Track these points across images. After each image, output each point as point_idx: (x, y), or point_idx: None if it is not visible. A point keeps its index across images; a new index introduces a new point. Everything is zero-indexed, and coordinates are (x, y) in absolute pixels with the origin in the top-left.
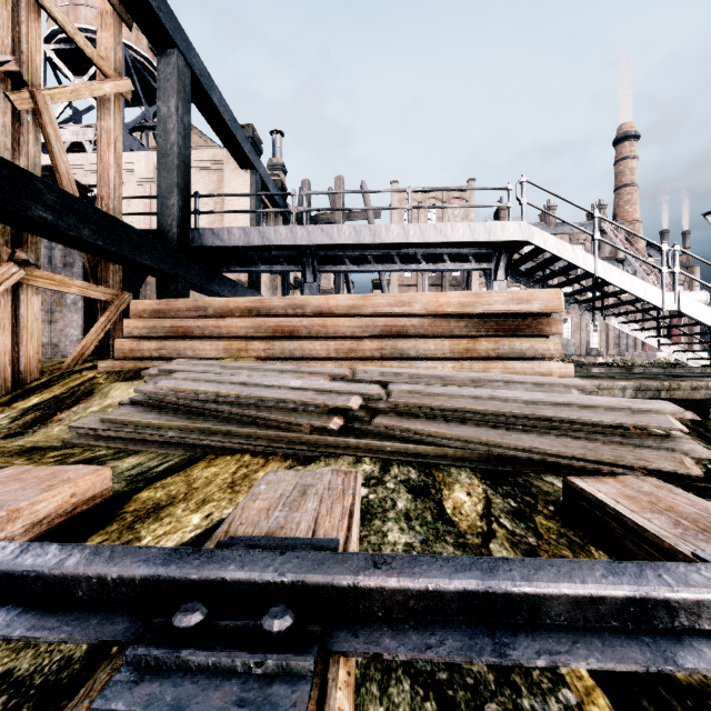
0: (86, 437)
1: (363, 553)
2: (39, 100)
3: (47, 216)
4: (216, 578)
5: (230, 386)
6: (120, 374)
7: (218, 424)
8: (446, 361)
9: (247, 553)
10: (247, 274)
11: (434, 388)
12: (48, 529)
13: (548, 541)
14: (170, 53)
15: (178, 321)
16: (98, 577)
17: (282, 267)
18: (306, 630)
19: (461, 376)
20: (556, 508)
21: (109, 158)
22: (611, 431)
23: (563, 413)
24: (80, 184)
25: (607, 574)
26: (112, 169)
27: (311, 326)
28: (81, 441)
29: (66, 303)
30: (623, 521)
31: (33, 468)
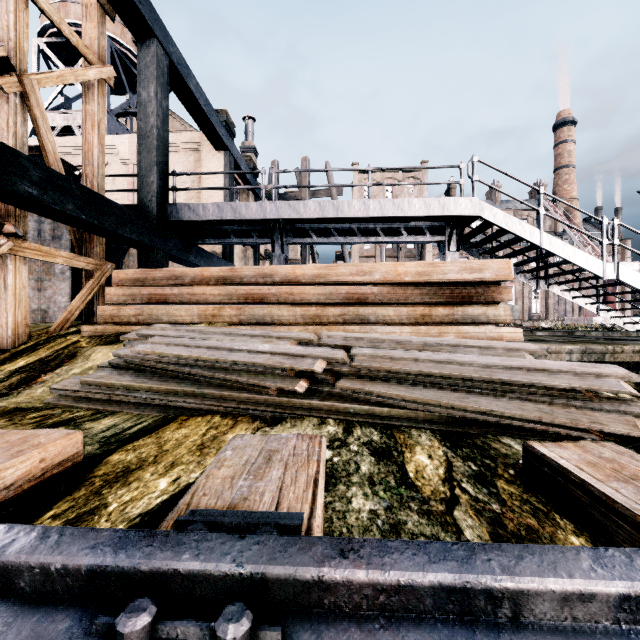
0: (66, 398)
1: (328, 538)
2: (26, 84)
3: (32, 191)
4: (168, 569)
5: (202, 350)
6: (102, 339)
7: (190, 387)
8: (404, 326)
9: (204, 538)
10: (221, 246)
11: (395, 352)
12: (15, 495)
13: (511, 508)
14: (150, 43)
15: (156, 289)
16: (40, 567)
17: (253, 239)
18: (264, 634)
19: (419, 340)
20: (516, 471)
21: (93, 139)
22: (564, 394)
23: (518, 377)
24: (67, 164)
25: (595, 566)
26: (96, 149)
27: (279, 293)
28: (61, 402)
29: (54, 273)
30: (590, 490)
31: (7, 432)
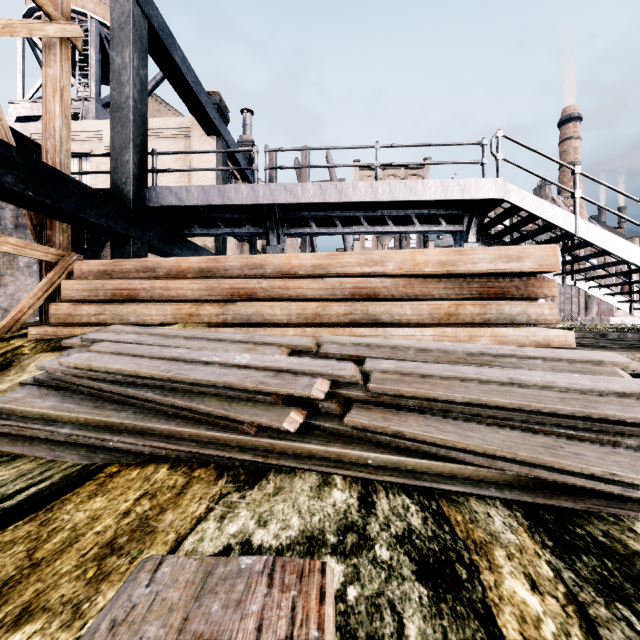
0: None
1: None
2: None
3: None
4: None
5: (156, 362)
6: (50, 343)
7: (131, 418)
8: (425, 328)
9: None
10: (213, 240)
11: (428, 366)
12: None
13: None
14: (124, 1)
15: (122, 283)
16: None
17: (245, 229)
18: None
19: (456, 348)
20: None
21: (55, 108)
22: None
23: (636, 411)
24: (34, 143)
25: None
26: (58, 120)
27: (271, 288)
28: None
29: (18, 266)
30: None
31: None
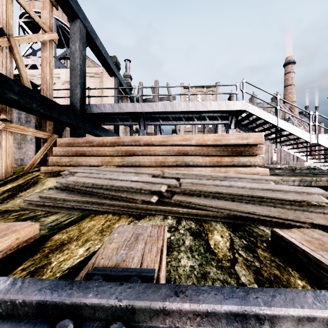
0: (31, 205)
1: (168, 284)
2: (12, 42)
3: (15, 97)
4: (80, 302)
5: (102, 180)
6: (51, 174)
7: (96, 199)
8: (207, 167)
9: (100, 284)
10: (113, 126)
11: (203, 181)
12: (3, 257)
13: (265, 264)
14: (76, 21)
15: (79, 148)
16: (10, 301)
17: (129, 122)
18: None
19: (215, 175)
20: (267, 244)
21: (47, 70)
22: (292, 203)
23: (267, 194)
24: (34, 83)
25: (315, 301)
26: (48, 76)
27: (143, 150)
28: (29, 207)
29: (27, 140)
30: (307, 256)
31: None
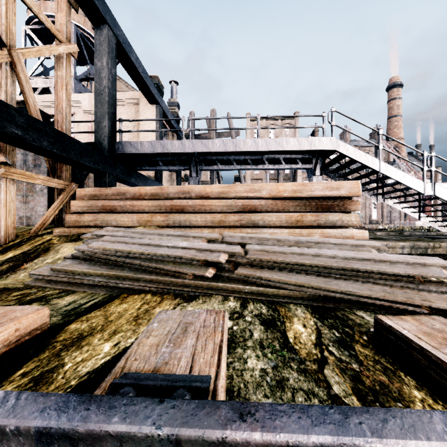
0: (40, 281)
1: (230, 402)
2: (14, 56)
3: (18, 132)
4: (100, 431)
5: (138, 246)
6: (68, 237)
7: (129, 273)
8: (283, 228)
9: (131, 402)
10: (154, 172)
11: (277, 248)
12: None
13: (367, 367)
14: (103, 28)
15: (107, 202)
16: None
17: (176, 167)
18: None
19: (295, 239)
20: (368, 337)
21: (62, 95)
22: (401, 279)
23: (367, 266)
24: (45, 113)
25: (446, 429)
26: (65, 102)
27: (194, 205)
28: (37, 284)
29: (35, 190)
30: (428, 355)
31: None
